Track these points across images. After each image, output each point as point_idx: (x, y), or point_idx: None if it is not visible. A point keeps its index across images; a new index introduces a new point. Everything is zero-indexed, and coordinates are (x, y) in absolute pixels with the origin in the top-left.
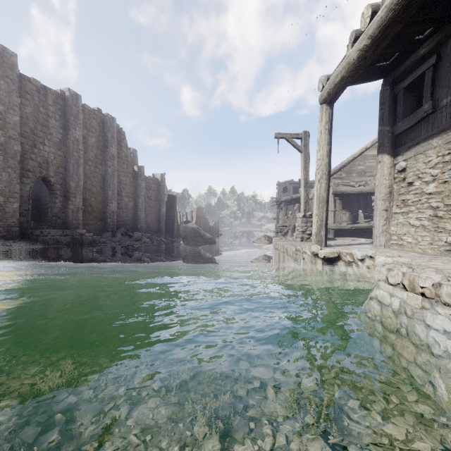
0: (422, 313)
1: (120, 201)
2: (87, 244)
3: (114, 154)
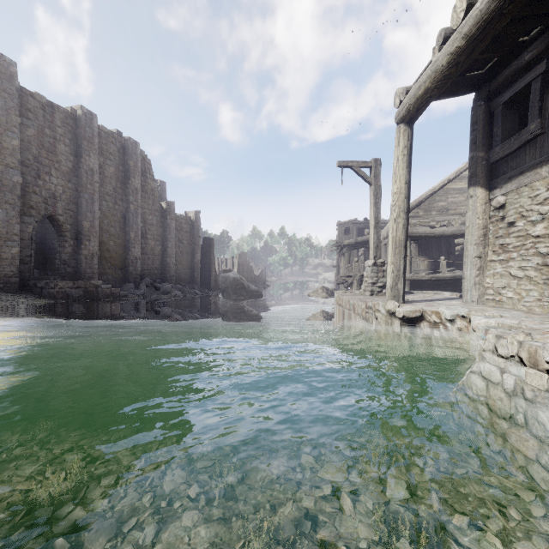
0: (548, 396)
1: (145, 245)
2: (103, 299)
3: (137, 187)
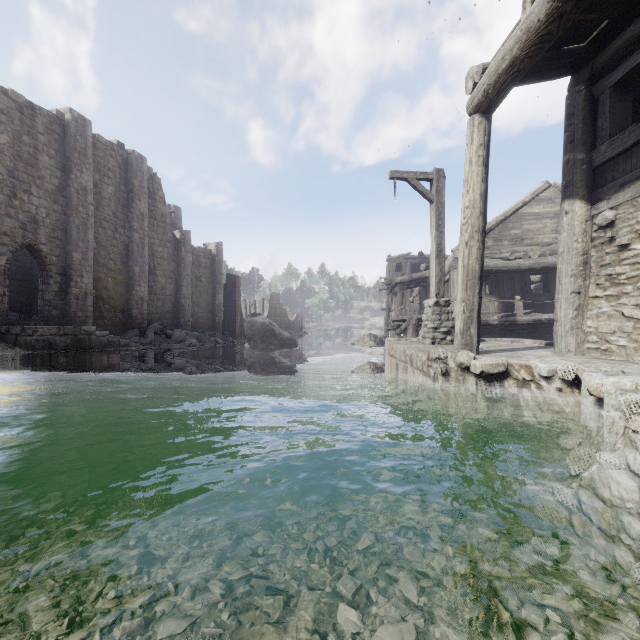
0: None
1: (154, 283)
2: (98, 349)
3: (144, 212)
